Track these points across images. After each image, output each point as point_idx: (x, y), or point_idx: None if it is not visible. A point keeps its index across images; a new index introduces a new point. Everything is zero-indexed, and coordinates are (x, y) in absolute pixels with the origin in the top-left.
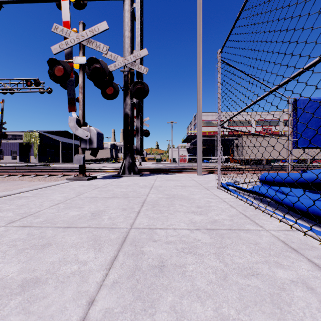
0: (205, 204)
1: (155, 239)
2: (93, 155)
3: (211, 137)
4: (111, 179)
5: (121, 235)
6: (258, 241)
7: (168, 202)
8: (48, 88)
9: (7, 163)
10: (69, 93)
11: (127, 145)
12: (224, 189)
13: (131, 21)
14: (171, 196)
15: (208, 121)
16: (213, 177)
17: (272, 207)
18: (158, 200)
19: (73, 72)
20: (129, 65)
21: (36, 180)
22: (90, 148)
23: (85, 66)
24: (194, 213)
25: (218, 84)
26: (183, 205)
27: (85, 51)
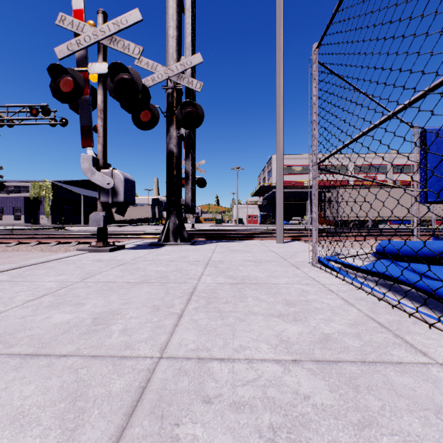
0: (300, 297)
1: (207, 396)
2: (120, 213)
3: (293, 189)
4: (146, 250)
5: (136, 382)
6: (438, 399)
7: (235, 292)
8: (63, 119)
9: (7, 225)
10: (83, 119)
11: (171, 199)
12: (325, 268)
13: (177, 13)
14: (238, 280)
15: (288, 167)
16: (301, 246)
17: (419, 303)
18: (217, 289)
19: (89, 87)
20: (175, 78)
21: (37, 250)
22: (113, 203)
23: (106, 78)
24: (283, 317)
25: (313, 98)
26: (261, 299)
27: (106, 56)
